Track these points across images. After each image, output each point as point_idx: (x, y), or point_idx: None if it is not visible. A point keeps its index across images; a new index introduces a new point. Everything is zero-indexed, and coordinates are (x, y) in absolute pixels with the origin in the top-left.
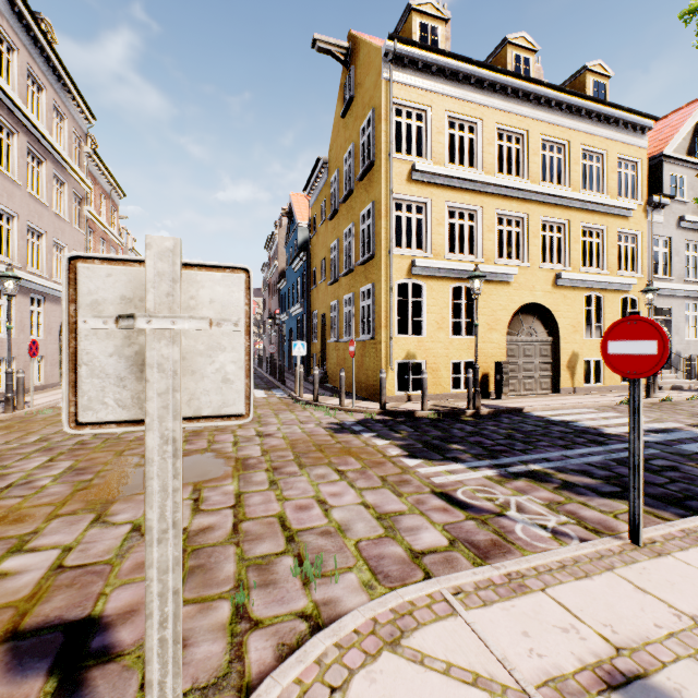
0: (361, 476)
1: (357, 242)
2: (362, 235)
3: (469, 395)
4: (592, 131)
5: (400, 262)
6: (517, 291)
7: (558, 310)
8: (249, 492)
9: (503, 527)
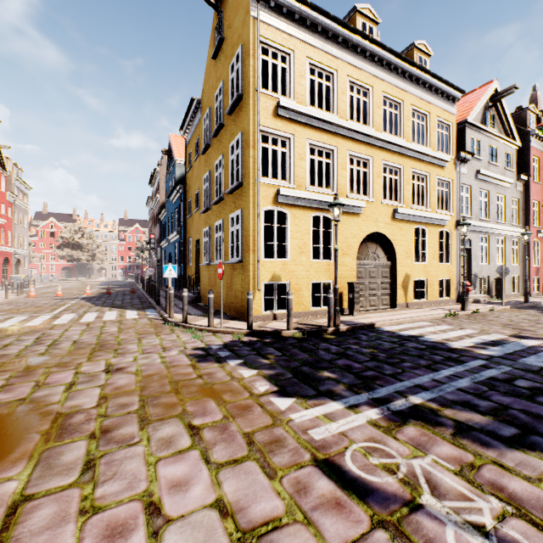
0: (221, 435)
1: (226, 172)
2: (231, 165)
3: (330, 314)
4: (420, 95)
5: (267, 190)
6: (365, 222)
7: (396, 239)
8: (37, 496)
9: (430, 542)
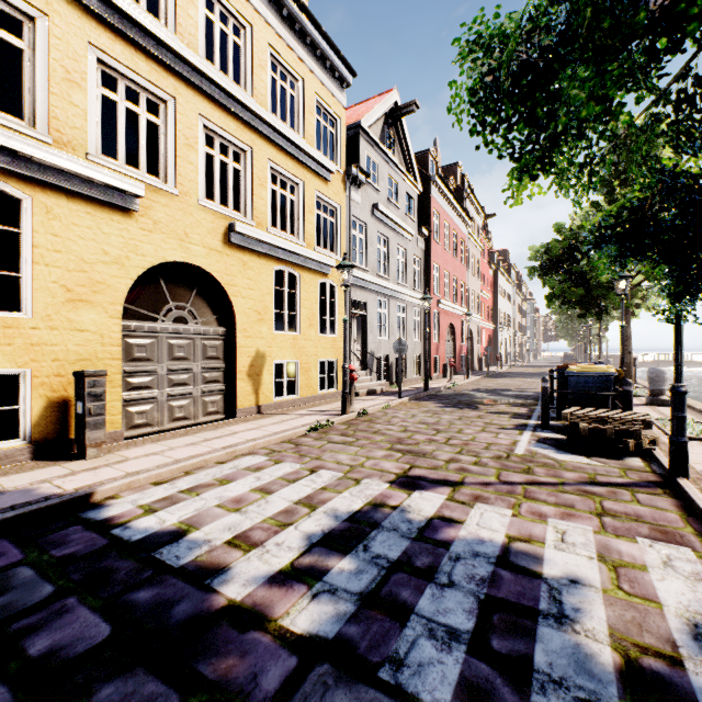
0: None
1: None
2: None
3: None
4: (285, 37)
5: None
6: (150, 234)
7: (235, 283)
8: None
9: None
